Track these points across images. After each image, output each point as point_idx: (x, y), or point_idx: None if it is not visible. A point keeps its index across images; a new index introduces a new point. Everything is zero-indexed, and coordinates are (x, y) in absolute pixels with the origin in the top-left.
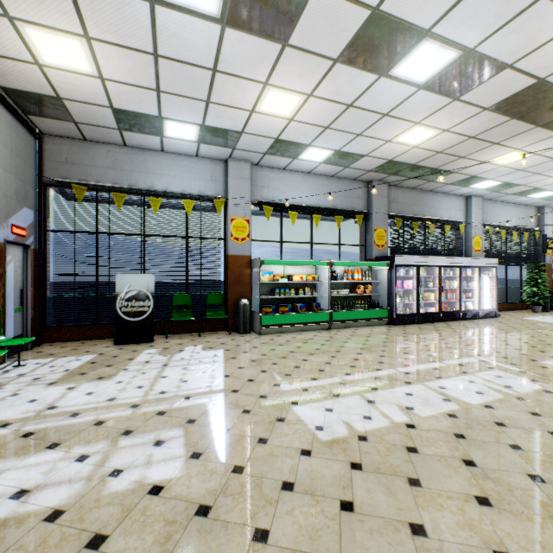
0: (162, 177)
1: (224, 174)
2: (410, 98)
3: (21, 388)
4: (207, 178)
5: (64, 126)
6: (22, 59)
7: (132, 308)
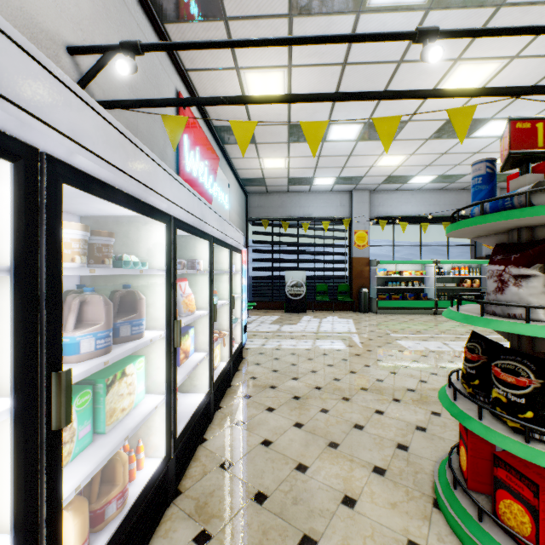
0: (308, 208)
1: (349, 201)
2: (494, 142)
3: (259, 324)
4: (338, 205)
5: (259, 188)
6: (255, 168)
7: (294, 292)
